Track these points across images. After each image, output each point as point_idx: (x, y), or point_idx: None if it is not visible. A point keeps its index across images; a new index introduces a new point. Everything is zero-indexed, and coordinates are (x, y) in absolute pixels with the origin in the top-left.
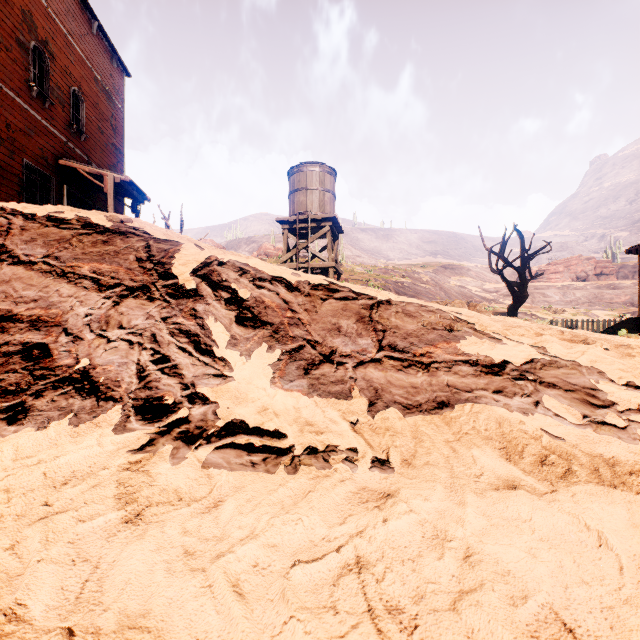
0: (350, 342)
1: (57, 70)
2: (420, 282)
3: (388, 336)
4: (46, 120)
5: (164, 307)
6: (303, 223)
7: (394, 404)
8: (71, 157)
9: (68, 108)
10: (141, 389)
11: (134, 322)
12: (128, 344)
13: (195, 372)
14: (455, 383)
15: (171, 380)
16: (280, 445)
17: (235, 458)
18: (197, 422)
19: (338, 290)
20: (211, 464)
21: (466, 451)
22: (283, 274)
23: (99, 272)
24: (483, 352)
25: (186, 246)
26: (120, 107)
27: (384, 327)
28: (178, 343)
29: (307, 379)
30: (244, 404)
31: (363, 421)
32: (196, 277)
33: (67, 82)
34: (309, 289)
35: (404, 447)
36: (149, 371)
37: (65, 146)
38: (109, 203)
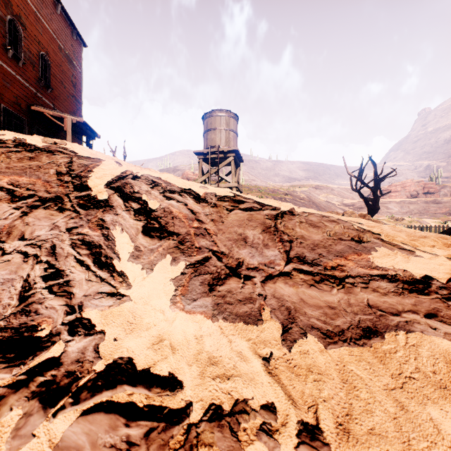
0: (257, 253)
1: (29, 38)
2: (298, 198)
3: (295, 247)
4: (20, 75)
5: (72, 217)
6: (214, 154)
7: (311, 330)
8: (40, 104)
9: (37, 67)
10: (17, 314)
11: (37, 233)
12: (23, 257)
13: (87, 290)
14: (377, 303)
15: (57, 301)
16: (172, 404)
17: (105, 433)
18: (70, 365)
19: (243, 201)
20: (66, 449)
21: (419, 409)
22: (192, 187)
23: (16, 184)
24: (399, 265)
25: (106, 162)
26: (79, 69)
27: (290, 237)
28: (77, 255)
29: (212, 297)
30: (136, 333)
31: (277, 355)
32: (109, 189)
33: (37, 48)
34: (216, 200)
35: (334, 399)
36: (35, 289)
37: (35, 96)
38: (68, 138)
